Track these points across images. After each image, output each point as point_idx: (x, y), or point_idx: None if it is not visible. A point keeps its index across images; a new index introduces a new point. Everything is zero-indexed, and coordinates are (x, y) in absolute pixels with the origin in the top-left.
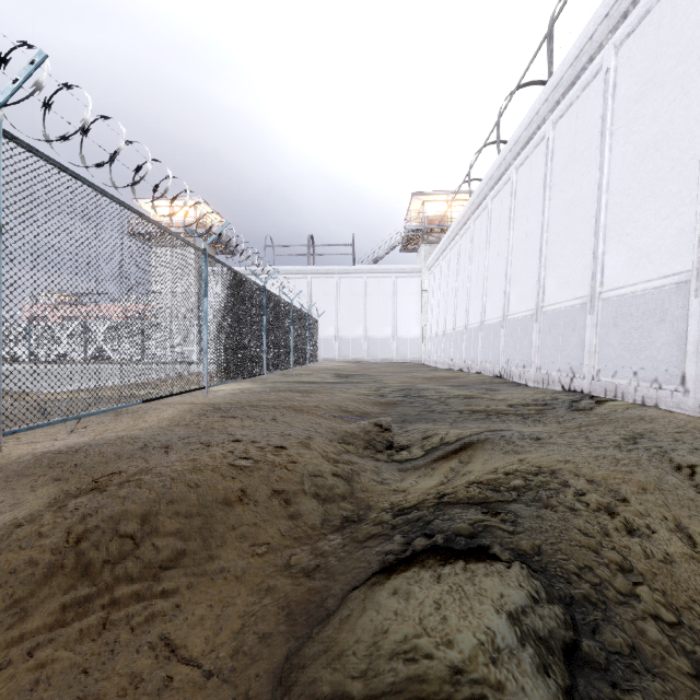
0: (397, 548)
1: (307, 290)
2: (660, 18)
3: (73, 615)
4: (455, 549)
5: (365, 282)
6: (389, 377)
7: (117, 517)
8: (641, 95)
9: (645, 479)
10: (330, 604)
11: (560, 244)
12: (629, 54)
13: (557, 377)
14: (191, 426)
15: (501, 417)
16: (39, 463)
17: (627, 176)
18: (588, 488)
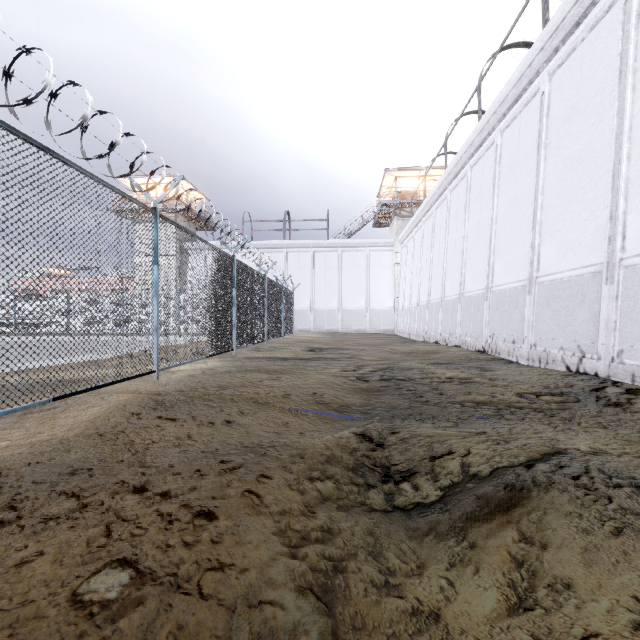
0: None
1: (284, 263)
2: None
3: None
4: None
5: (339, 256)
6: (366, 352)
7: None
8: None
9: None
10: None
11: (560, 206)
12: None
13: (559, 356)
14: (107, 437)
15: (515, 412)
16: None
17: None
18: None
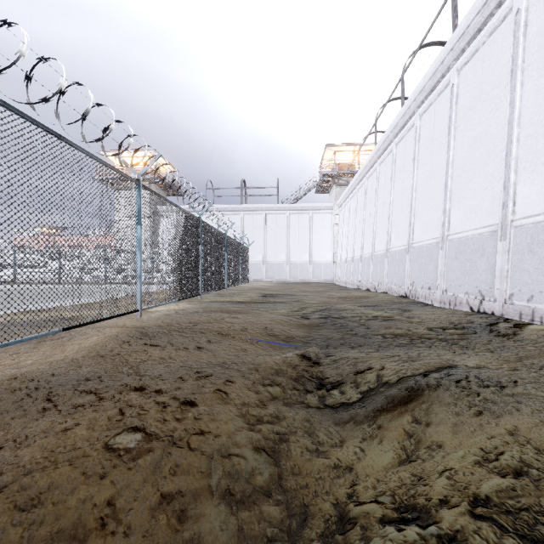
0: None
1: (240, 224)
2: None
3: None
4: None
5: (287, 218)
6: (309, 297)
7: None
8: None
9: None
10: None
11: (466, 178)
12: None
13: (464, 299)
14: (107, 358)
15: (425, 342)
16: None
17: (542, 108)
18: None
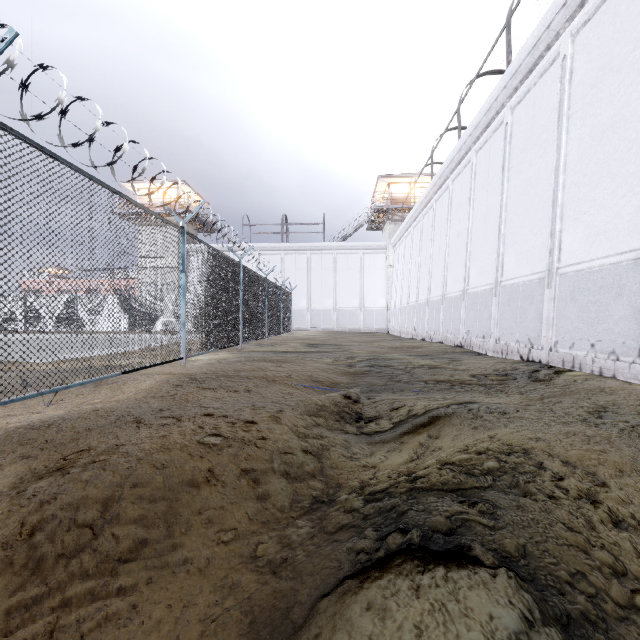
0: (369, 545)
1: (281, 265)
2: (616, 6)
3: (18, 621)
4: (433, 550)
5: (335, 258)
6: (357, 347)
7: (76, 505)
8: (598, 80)
9: (620, 459)
10: (297, 614)
11: (518, 222)
12: (585, 41)
13: (515, 348)
14: (167, 397)
15: (465, 387)
16: (10, 439)
17: (584, 157)
18: (565, 471)
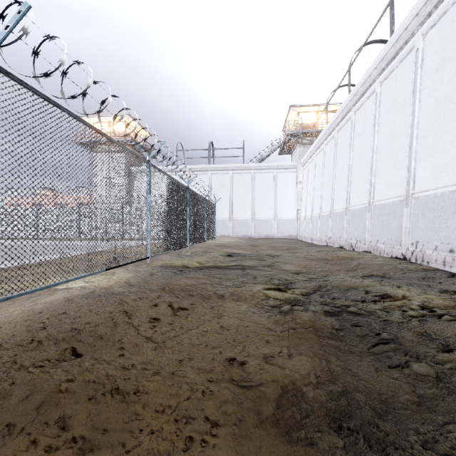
0: None
1: (208, 183)
2: None
3: None
4: None
5: (253, 176)
6: (284, 259)
7: None
8: None
9: None
10: None
11: None
12: None
13: None
14: None
15: None
16: None
17: None
18: None
